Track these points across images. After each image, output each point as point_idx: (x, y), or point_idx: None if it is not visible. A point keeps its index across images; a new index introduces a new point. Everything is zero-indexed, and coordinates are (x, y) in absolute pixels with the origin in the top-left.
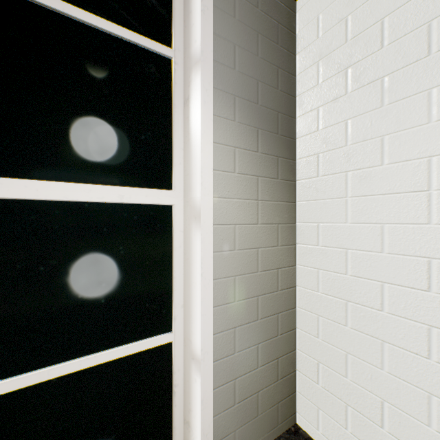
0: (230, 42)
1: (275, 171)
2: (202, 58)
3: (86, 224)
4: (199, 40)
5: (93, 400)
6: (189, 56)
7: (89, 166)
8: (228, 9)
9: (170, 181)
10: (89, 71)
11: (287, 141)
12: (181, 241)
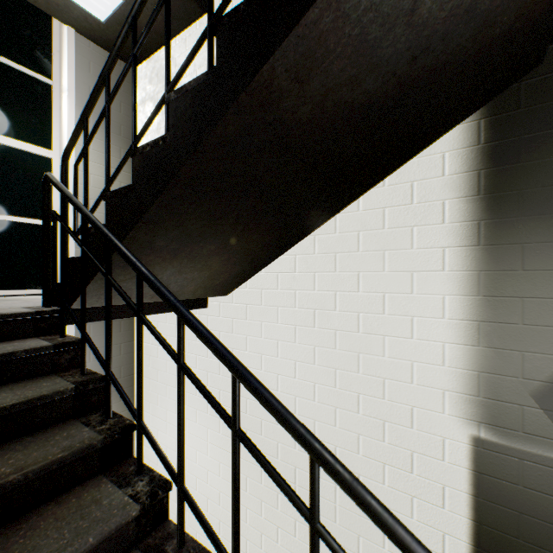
0: (87, 85)
1: (119, 155)
2: (69, 90)
3: (2, 154)
4: (67, 81)
5: (5, 237)
6: (62, 86)
7: (3, 128)
8: (86, 69)
9: (51, 147)
10: (3, 84)
11: (128, 141)
12: (58, 178)
